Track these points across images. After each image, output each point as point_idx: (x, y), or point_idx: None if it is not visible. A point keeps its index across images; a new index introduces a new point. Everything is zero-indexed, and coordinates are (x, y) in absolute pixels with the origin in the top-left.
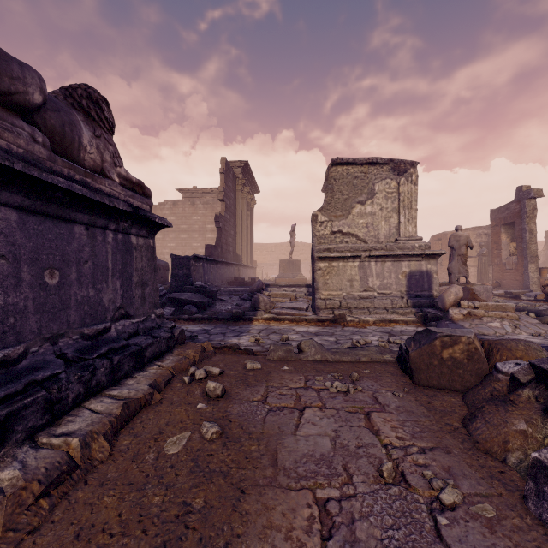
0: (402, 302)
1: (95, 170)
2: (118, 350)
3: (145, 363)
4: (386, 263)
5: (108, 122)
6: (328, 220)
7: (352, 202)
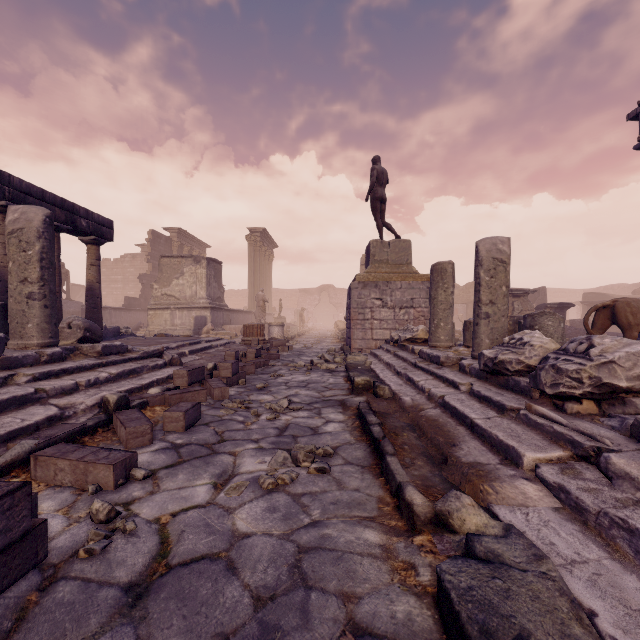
0: (188, 332)
1: None
2: None
3: None
4: (184, 311)
5: None
6: (160, 288)
7: (173, 278)
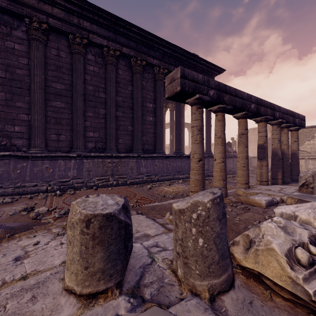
0: None
1: (230, 152)
2: (232, 172)
3: (235, 174)
4: (315, 160)
5: (231, 146)
6: None
7: (304, 140)
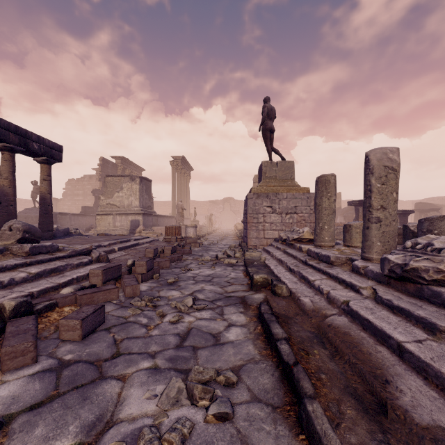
0: (125, 232)
1: None
2: None
3: None
4: (123, 216)
5: None
6: (105, 199)
7: (114, 191)
